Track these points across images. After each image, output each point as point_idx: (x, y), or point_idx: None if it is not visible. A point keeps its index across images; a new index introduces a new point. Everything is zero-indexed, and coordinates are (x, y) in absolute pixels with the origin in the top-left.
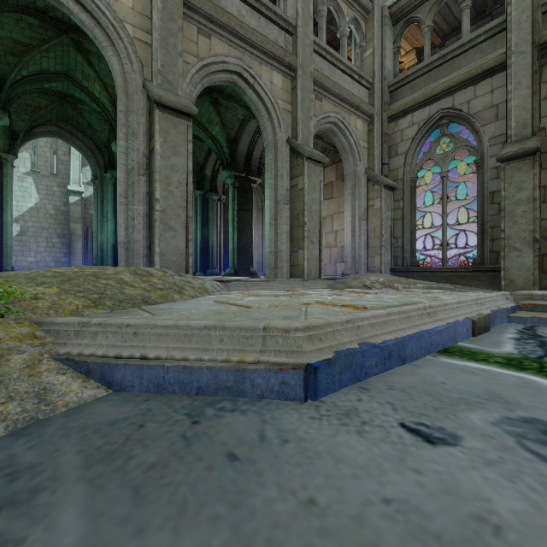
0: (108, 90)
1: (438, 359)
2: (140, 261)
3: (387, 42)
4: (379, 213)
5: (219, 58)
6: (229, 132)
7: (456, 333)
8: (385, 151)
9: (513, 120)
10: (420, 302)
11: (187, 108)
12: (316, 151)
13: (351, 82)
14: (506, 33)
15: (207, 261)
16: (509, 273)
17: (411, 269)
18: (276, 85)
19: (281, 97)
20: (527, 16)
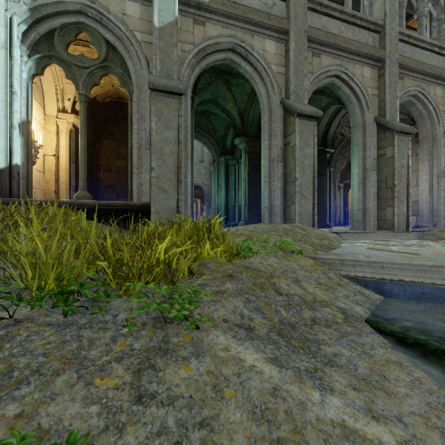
0: (238, 105)
1: None
2: (278, 219)
3: None
4: None
5: (325, 69)
6: None
7: None
8: None
9: None
10: None
11: (316, 114)
12: (404, 125)
13: (431, 55)
14: None
15: None
16: None
17: None
18: (366, 77)
19: (370, 85)
20: None
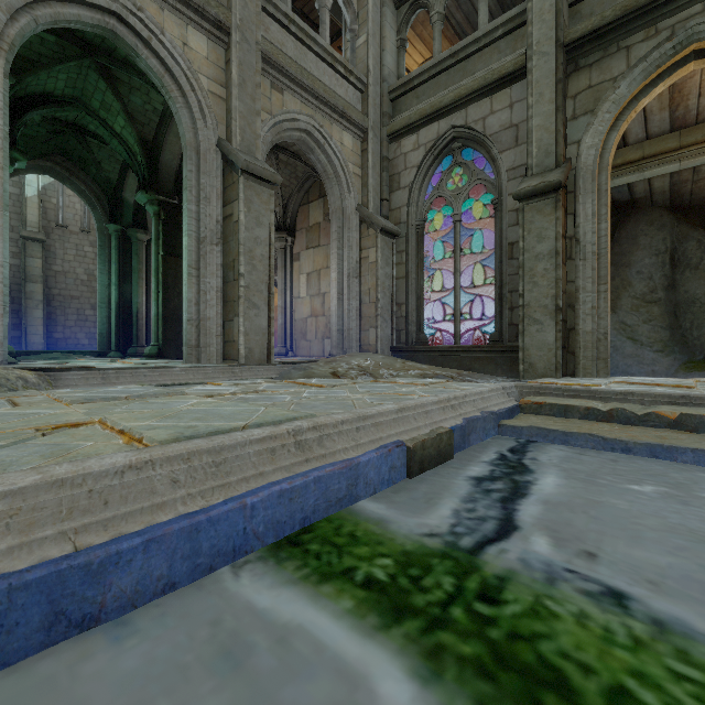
0: None
1: (232, 582)
2: None
3: (388, 29)
4: (375, 268)
5: None
6: (143, 130)
7: (357, 482)
8: (385, 182)
9: (534, 144)
10: (309, 416)
11: None
12: (263, 164)
13: (334, 76)
14: (526, 26)
15: (130, 334)
16: (529, 355)
17: (416, 348)
18: (195, 51)
19: (206, 71)
20: (551, 4)
